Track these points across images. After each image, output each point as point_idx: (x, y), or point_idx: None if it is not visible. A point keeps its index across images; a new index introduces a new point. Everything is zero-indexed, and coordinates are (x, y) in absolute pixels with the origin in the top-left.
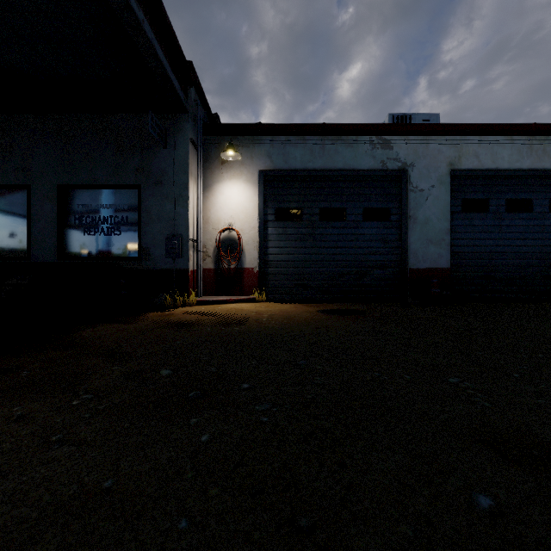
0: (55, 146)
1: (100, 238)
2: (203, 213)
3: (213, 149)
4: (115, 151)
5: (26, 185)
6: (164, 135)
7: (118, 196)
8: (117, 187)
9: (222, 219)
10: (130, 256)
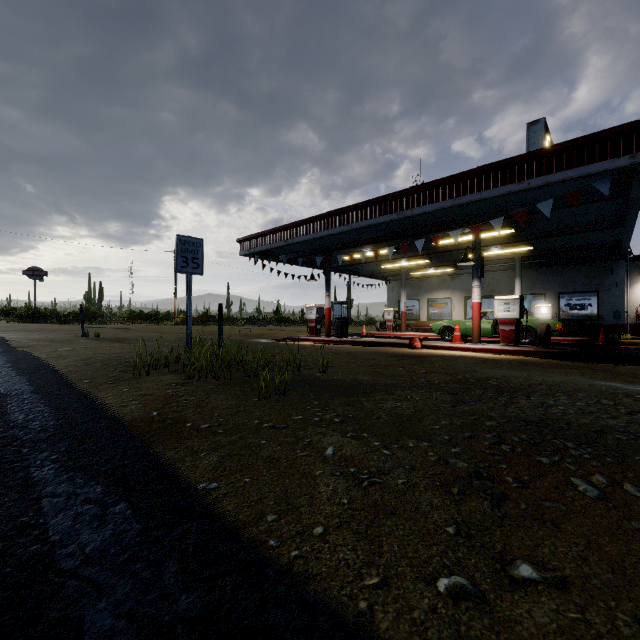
0: (556, 278)
1: (577, 312)
2: (626, 298)
3: (632, 268)
4: (585, 278)
5: (543, 293)
6: (611, 270)
7: (586, 295)
8: (586, 292)
9: (638, 300)
10: (593, 319)
